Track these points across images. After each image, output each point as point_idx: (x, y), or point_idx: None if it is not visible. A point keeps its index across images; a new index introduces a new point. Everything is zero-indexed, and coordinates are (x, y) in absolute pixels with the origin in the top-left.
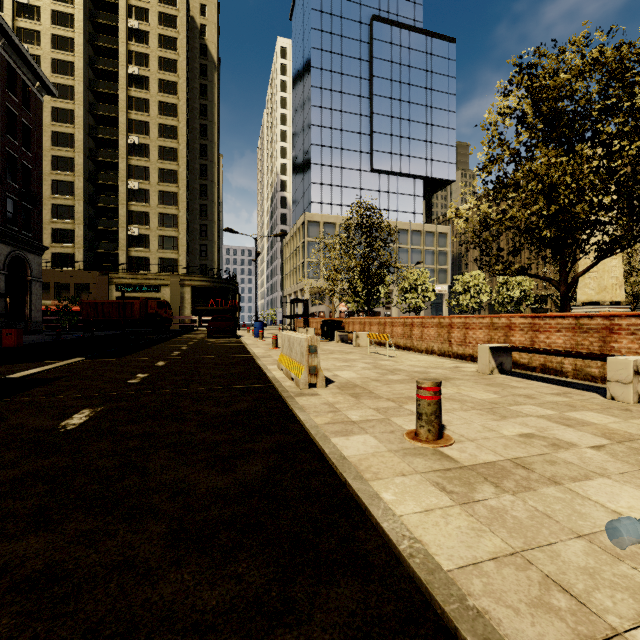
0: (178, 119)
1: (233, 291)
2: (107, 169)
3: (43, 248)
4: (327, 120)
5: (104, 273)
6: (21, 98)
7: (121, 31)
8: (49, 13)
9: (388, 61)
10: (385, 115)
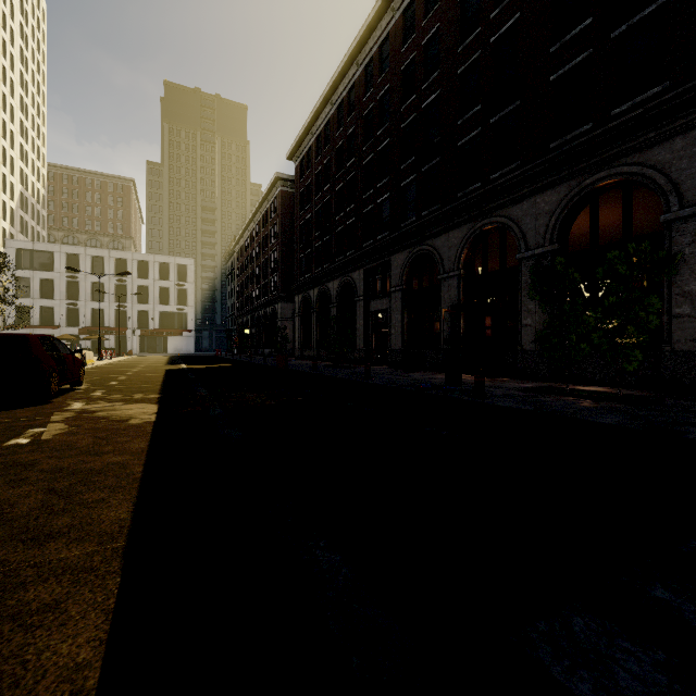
0: None
1: None
2: None
3: None
4: None
5: None
6: None
7: None
8: None
9: None
10: None
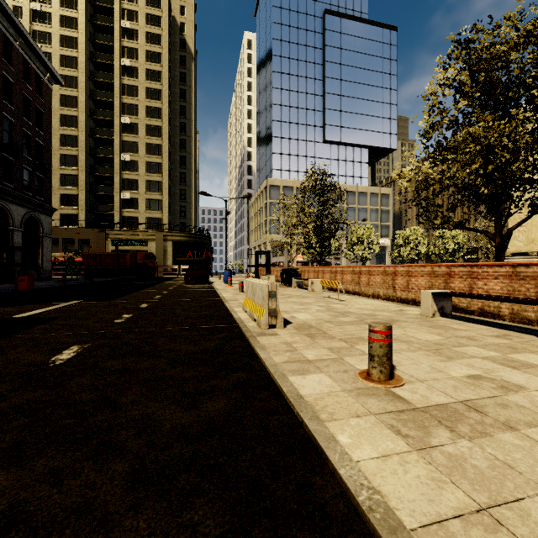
0: (162, 102)
1: (207, 245)
2: (104, 144)
3: (52, 210)
4: (286, 100)
5: (102, 230)
6: (35, 87)
7: (115, 30)
8: (58, 18)
9: (338, 48)
10: (335, 94)
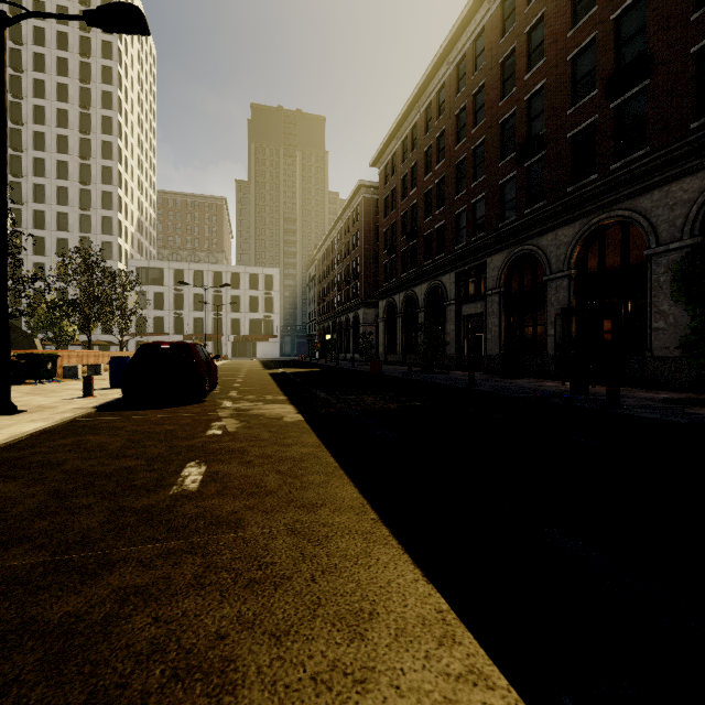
0: None
1: None
2: None
3: None
4: None
5: None
6: None
7: None
8: None
9: None
10: None
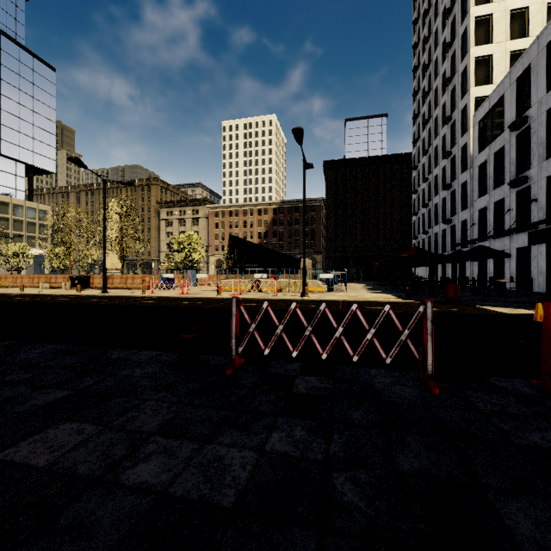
0: None
1: None
2: None
3: None
4: None
5: None
6: None
7: None
8: None
9: None
10: None
